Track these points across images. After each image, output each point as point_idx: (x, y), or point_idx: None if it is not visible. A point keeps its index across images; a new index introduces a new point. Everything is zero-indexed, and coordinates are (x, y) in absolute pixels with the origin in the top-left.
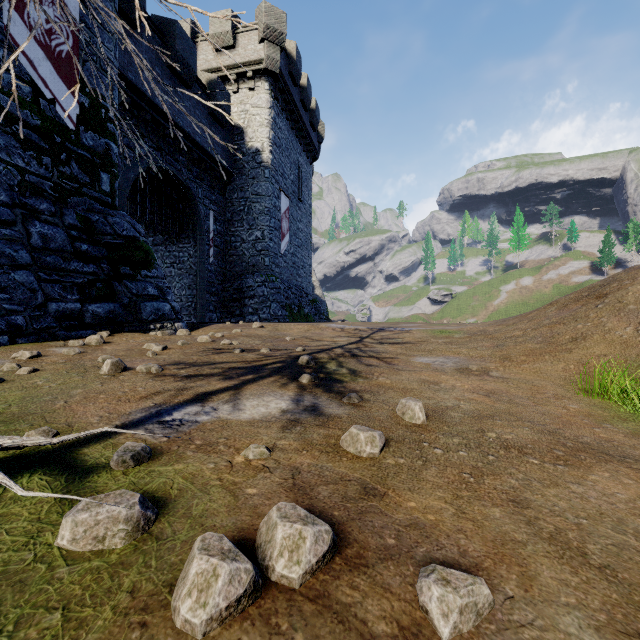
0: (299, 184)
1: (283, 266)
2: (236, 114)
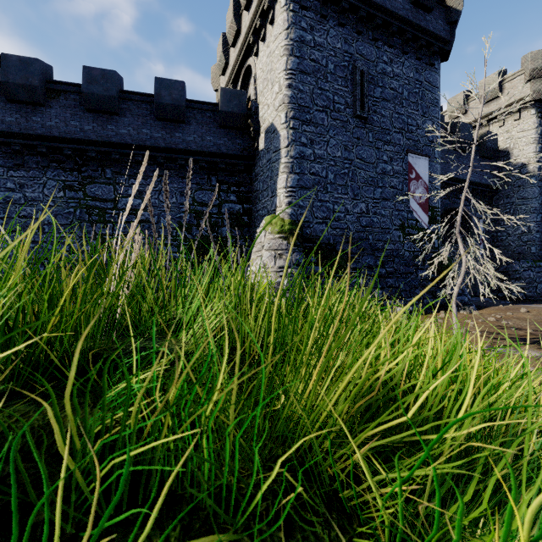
0: None
1: None
2: (502, 142)
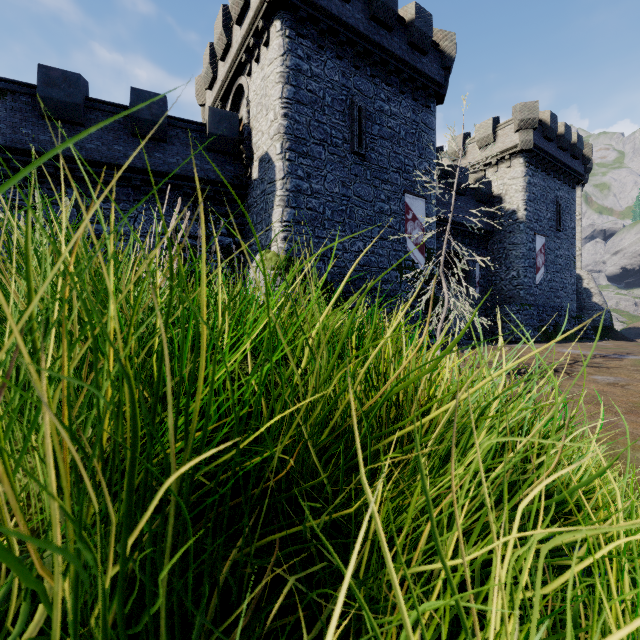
0: (557, 217)
1: (538, 294)
2: (496, 187)
